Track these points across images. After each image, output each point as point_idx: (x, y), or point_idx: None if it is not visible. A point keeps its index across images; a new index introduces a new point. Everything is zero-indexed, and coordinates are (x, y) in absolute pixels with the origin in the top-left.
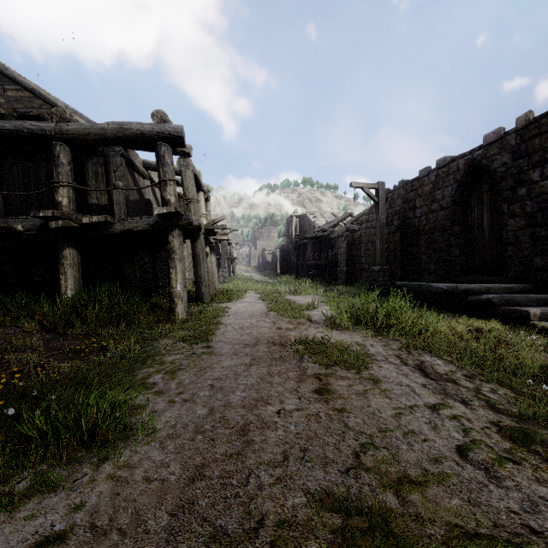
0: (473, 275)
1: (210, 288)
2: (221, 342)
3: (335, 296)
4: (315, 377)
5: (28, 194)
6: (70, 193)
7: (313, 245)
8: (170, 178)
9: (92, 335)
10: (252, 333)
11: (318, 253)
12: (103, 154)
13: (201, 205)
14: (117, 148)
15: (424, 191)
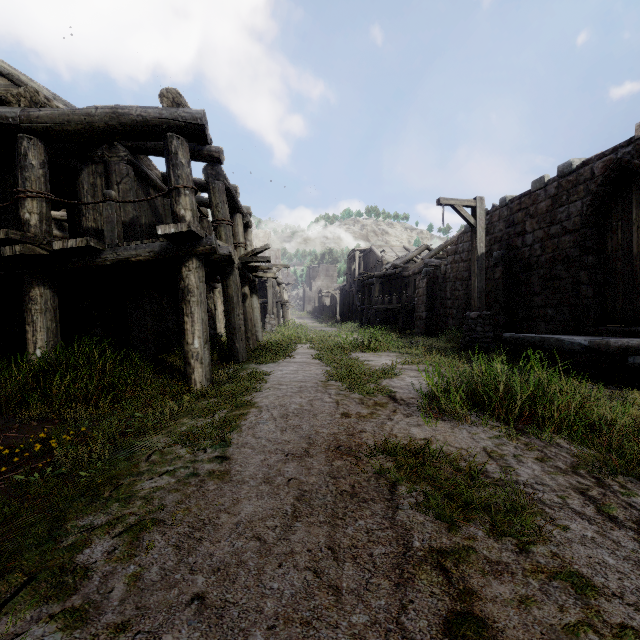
0: (615, 324)
1: (249, 340)
2: (245, 449)
3: (420, 354)
4: (436, 564)
5: (4, 216)
6: (43, 208)
7: (381, 285)
8: (185, 185)
9: (54, 420)
10: (300, 426)
11: (388, 294)
12: (103, 160)
13: (238, 232)
14: (122, 152)
15: (538, 209)
